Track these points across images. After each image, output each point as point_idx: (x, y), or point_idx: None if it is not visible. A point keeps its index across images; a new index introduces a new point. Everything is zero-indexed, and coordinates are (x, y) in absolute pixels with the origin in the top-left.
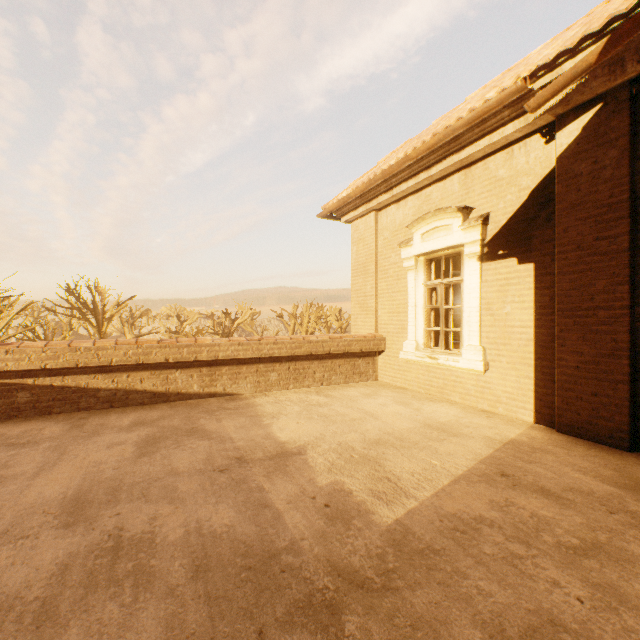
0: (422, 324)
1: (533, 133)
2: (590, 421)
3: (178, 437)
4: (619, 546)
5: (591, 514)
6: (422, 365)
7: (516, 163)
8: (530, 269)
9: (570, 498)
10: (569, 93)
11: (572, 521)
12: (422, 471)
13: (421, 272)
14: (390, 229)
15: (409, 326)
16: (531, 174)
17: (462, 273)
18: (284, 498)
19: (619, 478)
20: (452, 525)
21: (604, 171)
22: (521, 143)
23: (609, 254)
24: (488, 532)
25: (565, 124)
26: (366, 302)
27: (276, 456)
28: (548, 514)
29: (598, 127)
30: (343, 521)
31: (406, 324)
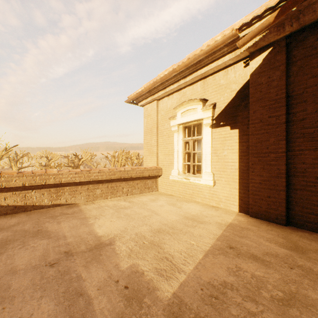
0: (181, 161)
1: (238, 61)
2: (266, 211)
3: (25, 238)
4: (304, 294)
5: (282, 271)
6: (181, 182)
7: (229, 77)
8: (236, 132)
9: (268, 260)
10: (257, 40)
11: (274, 278)
12: (186, 250)
13: (181, 133)
14: (164, 110)
15: (174, 162)
16: (237, 83)
17: (202, 134)
18: (95, 284)
19: (287, 243)
20: (209, 292)
21: (273, 82)
22: (232, 66)
23: (276, 125)
24: (231, 295)
25: (254, 57)
26: (152, 149)
27: (94, 248)
28: (260, 274)
29: (270, 59)
30: (137, 300)
31: (173, 161)
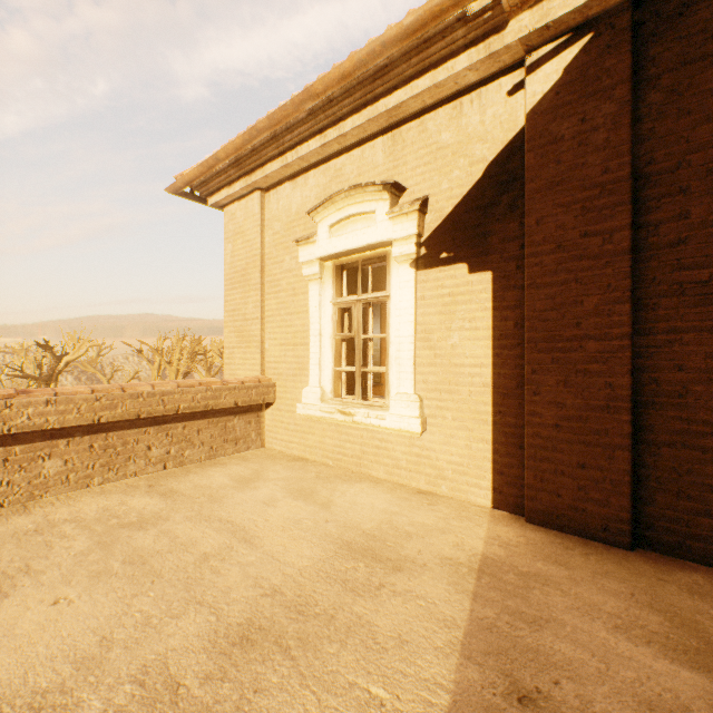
0: (330, 362)
1: (491, 79)
2: (576, 506)
3: None
4: None
5: None
6: (330, 423)
7: (467, 123)
8: (487, 280)
9: None
10: (553, 7)
11: None
12: None
13: (329, 284)
14: (283, 219)
15: (311, 365)
16: (488, 140)
17: (388, 286)
18: None
19: (678, 634)
20: None
21: (596, 134)
22: (474, 94)
23: (603, 257)
24: None
25: (540, 63)
26: (247, 329)
27: None
28: None
29: (587, 68)
30: None
31: (307, 362)
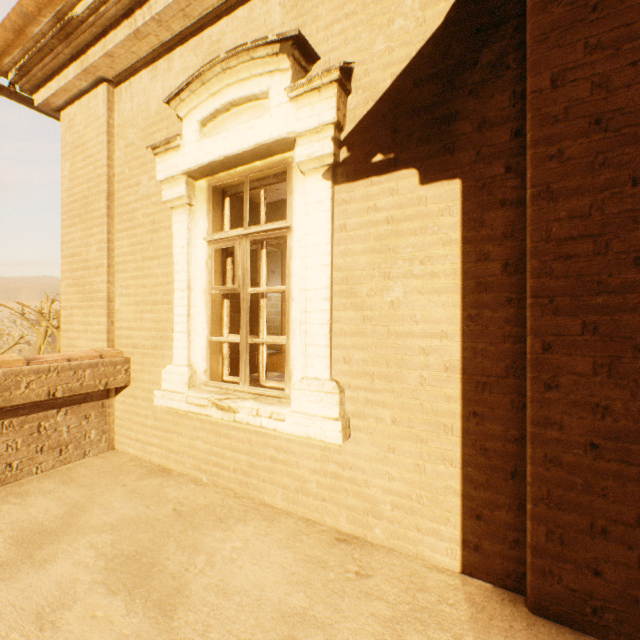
0: (204, 328)
1: None
2: (634, 596)
3: None
4: None
5: None
6: (204, 420)
7: None
8: (452, 194)
9: None
10: None
11: None
12: None
13: (202, 213)
14: (139, 123)
15: (176, 333)
16: None
17: (290, 212)
18: None
19: None
20: None
21: None
22: None
23: None
24: None
25: None
26: (89, 281)
27: None
28: None
29: None
30: None
31: (171, 328)
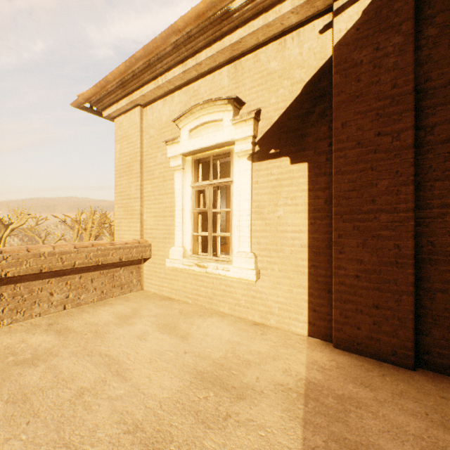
0: (190, 229)
1: (307, 22)
2: (372, 336)
3: None
4: None
5: None
6: (190, 273)
7: (289, 54)
8: (304, 169)
9: None
10: None
11: None
12: None
13: (189, 173)
14: (156, 126)
15: (176, 231)
16: (305, 66)
17: (232, 174)
18: None
19: None
20: None
21: (387, 59)
22: (294, 33)
23: (392, 151)
24: None
25: (344, 7)
26: (131, 205)
27: None
28: None
29: (380, 10)
30: None
31: (173, 229)
